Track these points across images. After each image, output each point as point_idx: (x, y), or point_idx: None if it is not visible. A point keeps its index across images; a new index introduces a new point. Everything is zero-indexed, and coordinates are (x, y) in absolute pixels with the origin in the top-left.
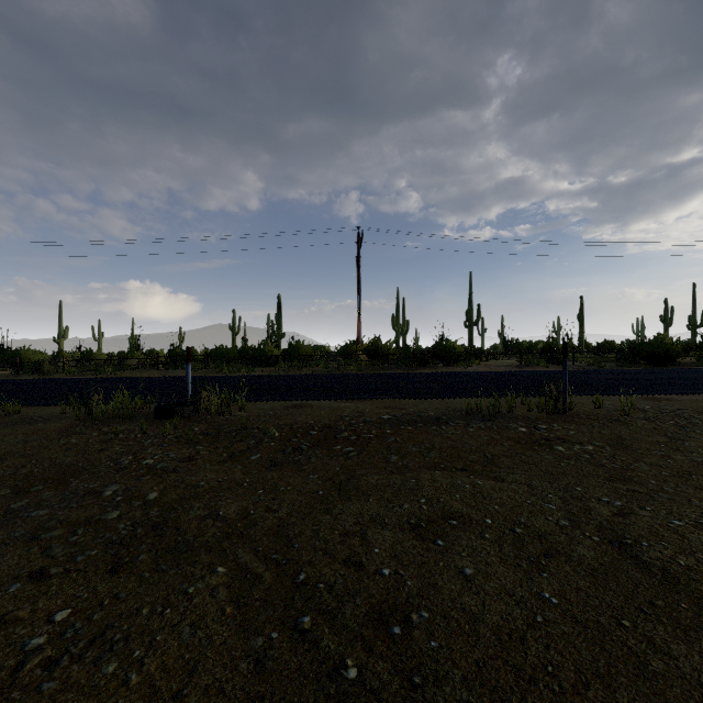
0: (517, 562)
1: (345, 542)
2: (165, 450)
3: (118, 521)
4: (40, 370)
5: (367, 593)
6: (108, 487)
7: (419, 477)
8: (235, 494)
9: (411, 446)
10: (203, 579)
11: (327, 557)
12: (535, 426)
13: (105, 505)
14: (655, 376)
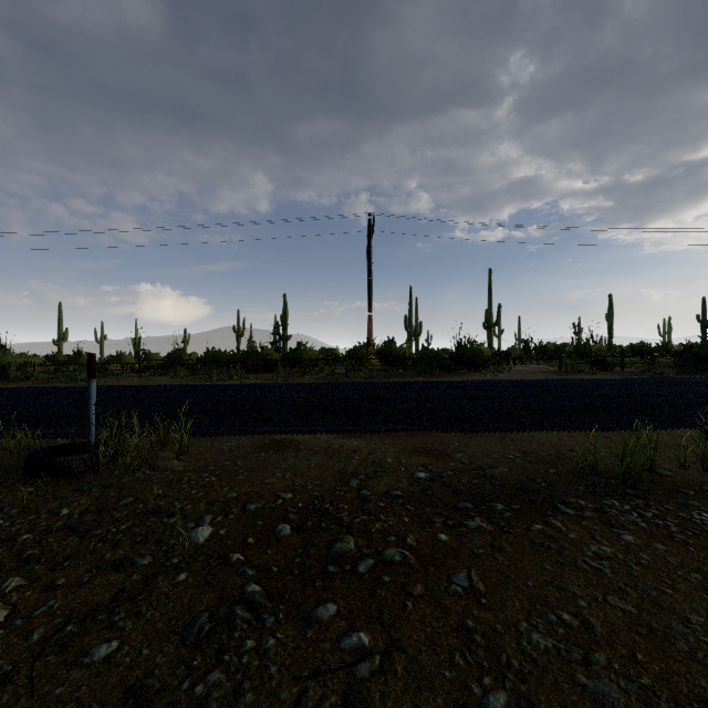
0: None
1: None
2: None
3: None
4: (4, 377)
5: None
6: None
7: None
8: None
9: (523, 624)
10: None
11: None
12: None
13: None
14: None
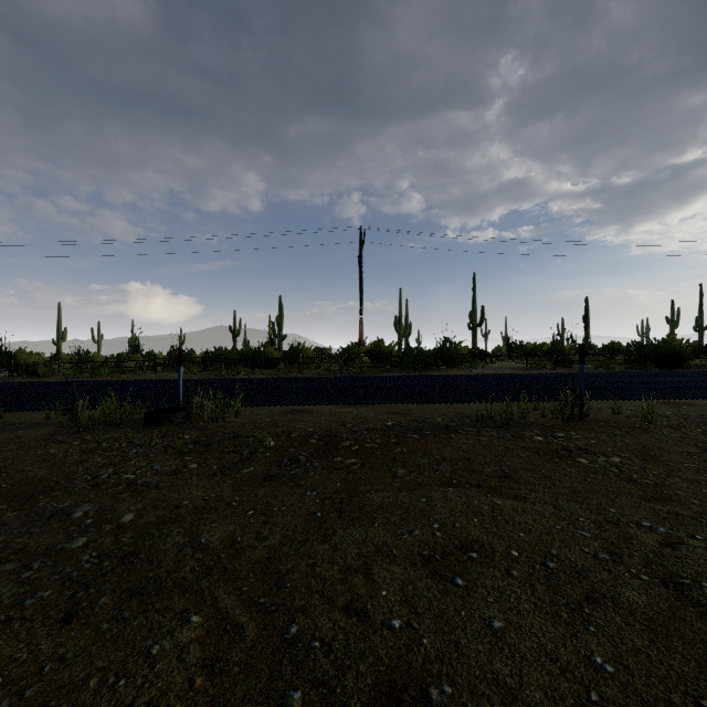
0: (555, 611)
1: (346, 580)
2: (150, 462)
3: (82, 551)
4: (34, 373)
5: (373, 656)
6: (79, 506)
7: (429, 495)
8: (222, 516)
9: (419, 458)
10: (172, 634)
11: (325, 602)
12: (552, 435)
13: (72, 530)
14: (668, 379)
